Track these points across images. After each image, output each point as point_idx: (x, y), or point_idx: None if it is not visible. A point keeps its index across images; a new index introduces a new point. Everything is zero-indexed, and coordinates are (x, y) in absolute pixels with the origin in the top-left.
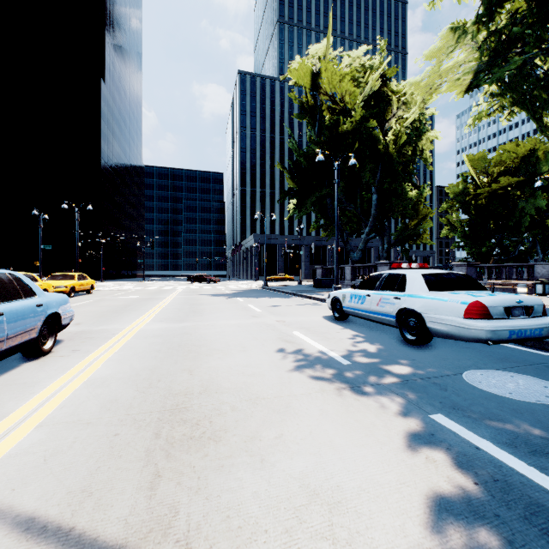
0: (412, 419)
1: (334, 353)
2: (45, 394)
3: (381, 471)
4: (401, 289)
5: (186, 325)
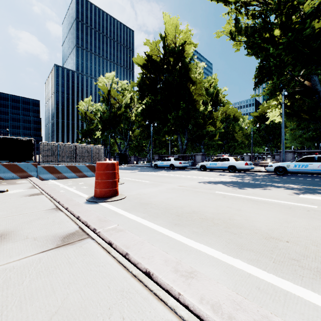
0: None
1: None
2: None
3: None
4: None
5: None
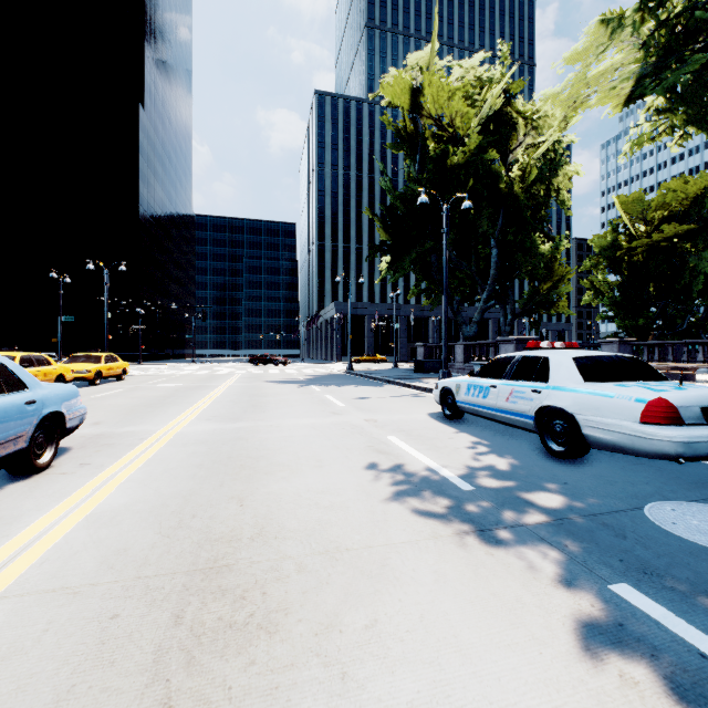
0: (581, 592)
1: (449, 472)
2: (24, 537)
3: (547, 704)
4: (541, 378)
5: (242, 426)
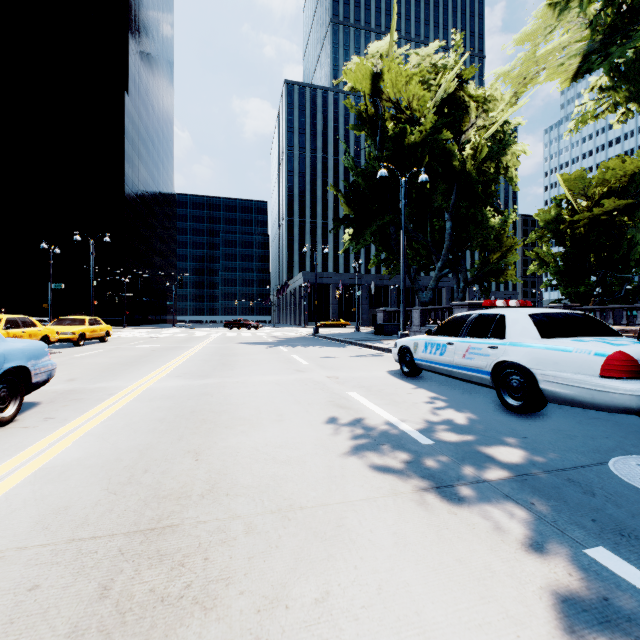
0: (556, 557)
1: (408, 426)
2: None
3: None
4: (498, 335)
5: (209, 382)
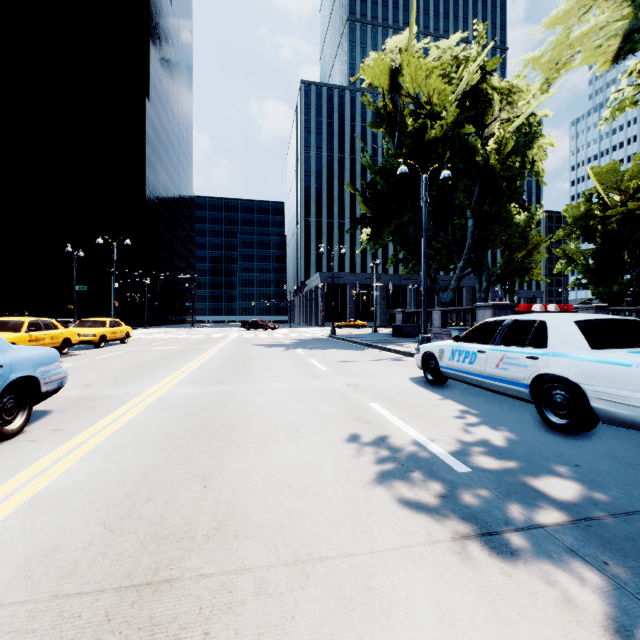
0: None
1: (438, 447)
2: None
3: None
4: (537, 344)
5: (223, 389)
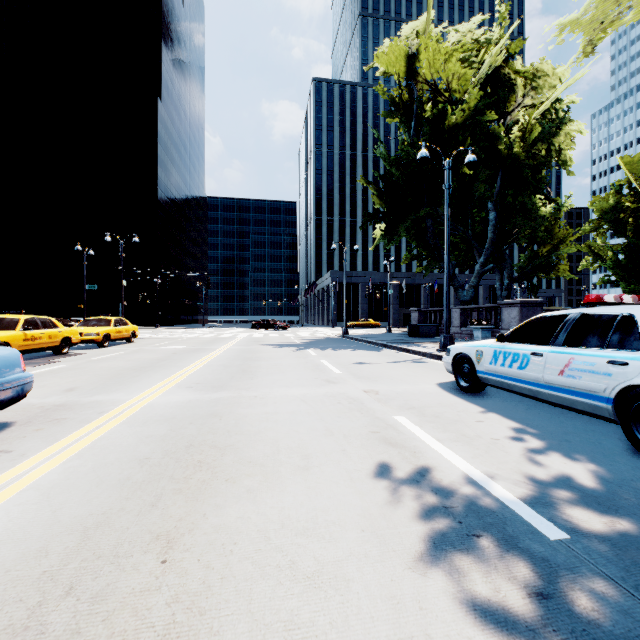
0: None
1: (504, 490)
2: None
3: None
4: (623, 345)
5: (222, 396)
